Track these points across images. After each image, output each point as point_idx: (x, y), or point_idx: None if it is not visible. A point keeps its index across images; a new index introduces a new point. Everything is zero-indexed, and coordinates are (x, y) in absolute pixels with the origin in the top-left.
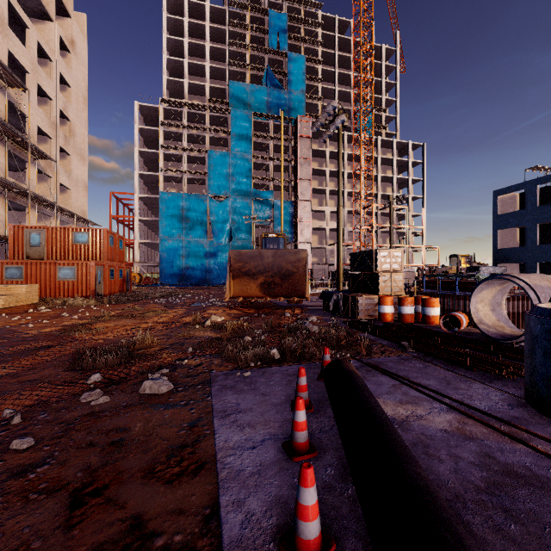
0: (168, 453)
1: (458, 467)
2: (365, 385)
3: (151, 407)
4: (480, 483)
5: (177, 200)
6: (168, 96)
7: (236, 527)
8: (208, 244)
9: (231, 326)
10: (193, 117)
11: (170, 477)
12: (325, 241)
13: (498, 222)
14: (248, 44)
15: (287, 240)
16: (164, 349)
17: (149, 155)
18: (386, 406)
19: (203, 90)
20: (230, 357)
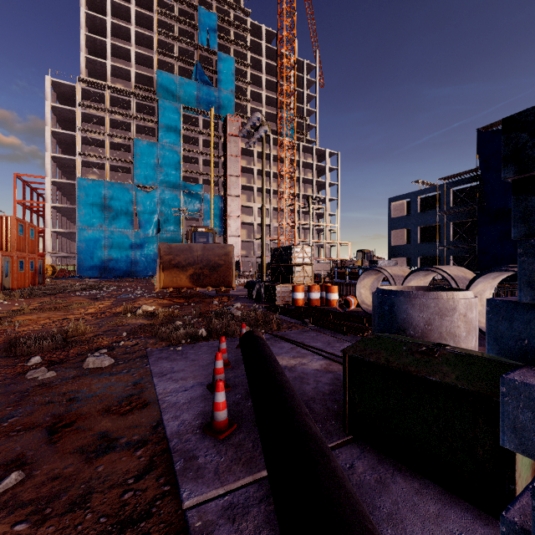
0: (119, 400)
1: (317, 386)
2: (266, 344)
3: (97, 376)
4: (327, 391)
5: (98, 187)
6: (87, 75)
7: (175, 427)
8: (134, 235)
9: (162, 313)
10: (116, 102)
11: (123, 412)
12: (253, 235)
13: (391, 224)
14: (177, 36)
15: (216, 235)
16: (98, 335)
17: (64, 136)
18: (283, 360)
19: (128, 75)
20: (163, 337)
